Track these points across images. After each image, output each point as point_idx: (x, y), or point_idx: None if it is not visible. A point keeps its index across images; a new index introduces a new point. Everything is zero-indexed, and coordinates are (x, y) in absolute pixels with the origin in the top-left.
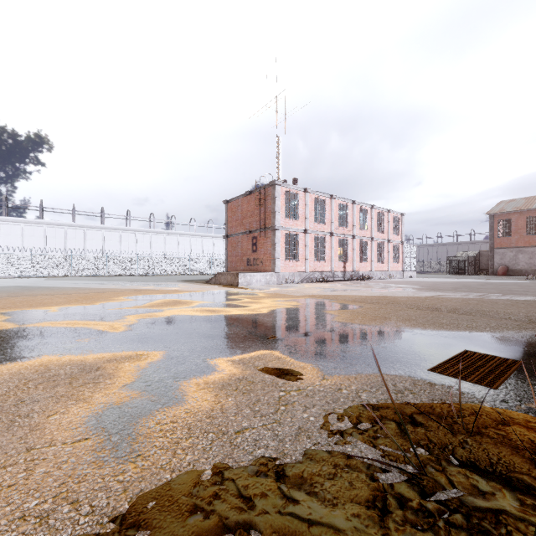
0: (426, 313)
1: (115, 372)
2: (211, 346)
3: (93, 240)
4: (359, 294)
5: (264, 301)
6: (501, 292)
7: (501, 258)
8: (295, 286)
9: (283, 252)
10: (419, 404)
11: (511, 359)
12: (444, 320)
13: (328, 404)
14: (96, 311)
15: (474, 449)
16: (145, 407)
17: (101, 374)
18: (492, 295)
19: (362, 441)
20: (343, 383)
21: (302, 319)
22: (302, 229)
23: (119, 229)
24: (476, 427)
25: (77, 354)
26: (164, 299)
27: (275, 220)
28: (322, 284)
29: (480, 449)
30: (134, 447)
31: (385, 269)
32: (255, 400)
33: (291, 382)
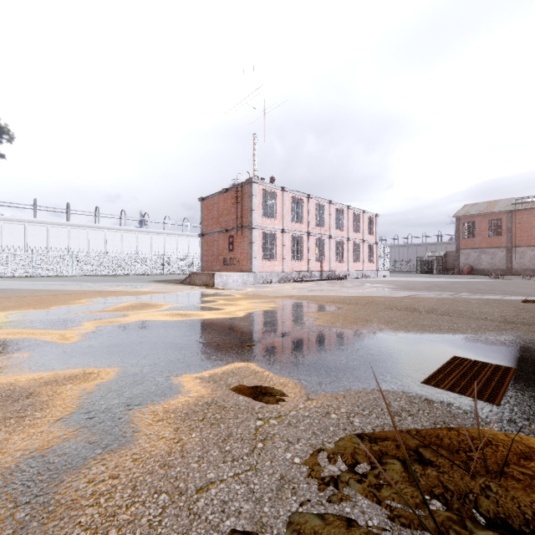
0: (406, 314)
1: (51, 399)
2: (177, 359)
3: (57, 238)
4: (337, 294)
5: (240, 303)
6: (471, 291)
7: (466, 258)
8: (272, 286)
9: (260, 251)
10: (422, 433)
11: (503, 366)
12: (425, 321)
13: (316, 437)
14: (49, 316)
15: (501, 499)
16: (78, 453)
17: (31, 404)
18: (464, 294)
19: (362, 494)
20: (331, 404)
21: (281, 323)
22: (280, 229)
23: (86, 226)
24: (496, 464)
25: (8, 375)
26: (131, 302)
27: (252, 219)
28: (299, 284)
29: (508, 498)
30: (47, 529)
31: (361, 268)
32: (225, 435)
33: (269, 405)
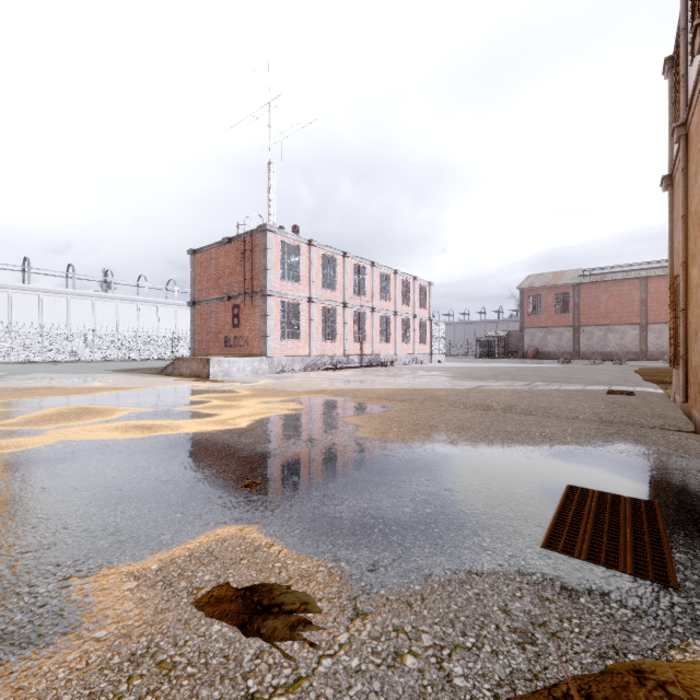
0: (480, 415)
1: None
2: (104, 526)
3: None
4: (385, 387)
5: (245, 404)
6: (545, 380)
7: (531, 339)
8: (295, 376)
9: (278, 328)
10: None
11: (641, 500)
12: (508, 426)
13: None
14: None
15: None
16: None
17: None
18: (539, 384)
19: None
20: (401, 622)
21: (306, 437)
22: (306, 297)
23: (7, 286)
24: None
25: None
26: (63, 406)
27: (266, 282)
28: (332, 372)
29: None
30: None
31: (411, 351)
32: None
33: (276, 644)
